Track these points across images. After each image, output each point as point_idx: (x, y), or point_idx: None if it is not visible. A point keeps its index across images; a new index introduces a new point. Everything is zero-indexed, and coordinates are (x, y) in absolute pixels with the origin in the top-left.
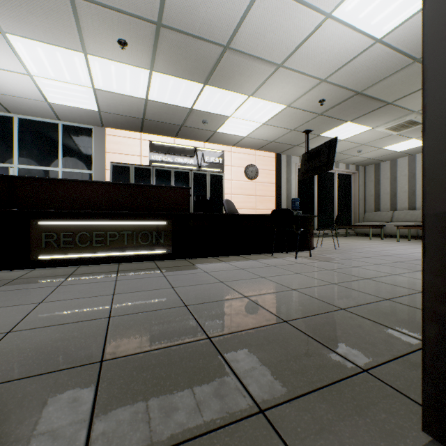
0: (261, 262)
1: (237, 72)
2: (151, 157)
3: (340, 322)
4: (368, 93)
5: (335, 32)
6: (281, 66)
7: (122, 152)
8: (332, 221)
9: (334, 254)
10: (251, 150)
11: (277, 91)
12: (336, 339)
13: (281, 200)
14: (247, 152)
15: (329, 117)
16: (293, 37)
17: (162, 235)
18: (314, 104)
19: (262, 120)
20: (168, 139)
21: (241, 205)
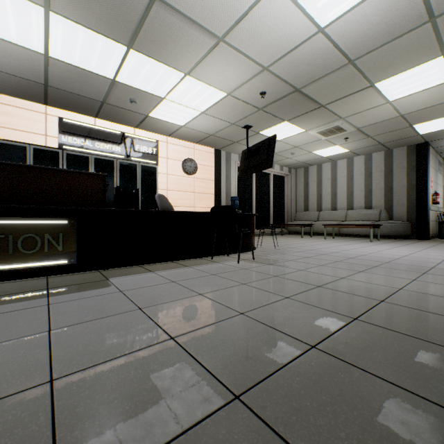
0: (199, 269)
1: (171, 37)
2: (61, 138)
3: (321, 381)
4: (306, 91)
5: (281, 7)
6: (222, 40)
7: (16, 128)
8: (269, 220)
9: (276, 255)
10: (189, 143)
11: (217, 73)
12: (333, 440)
13: (220, 198)
14: (185, 144)
15: (269, 113)
16: (236, 3)
17: (60, 239)
18: (255, 96)
19: (201, 107)
20: (86, 118)
21: (178, 202)
